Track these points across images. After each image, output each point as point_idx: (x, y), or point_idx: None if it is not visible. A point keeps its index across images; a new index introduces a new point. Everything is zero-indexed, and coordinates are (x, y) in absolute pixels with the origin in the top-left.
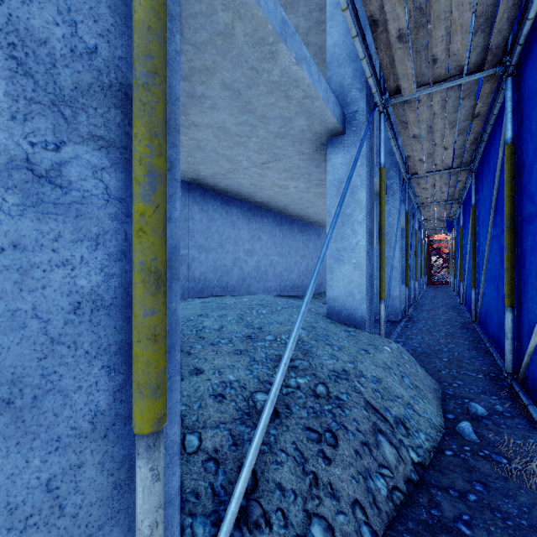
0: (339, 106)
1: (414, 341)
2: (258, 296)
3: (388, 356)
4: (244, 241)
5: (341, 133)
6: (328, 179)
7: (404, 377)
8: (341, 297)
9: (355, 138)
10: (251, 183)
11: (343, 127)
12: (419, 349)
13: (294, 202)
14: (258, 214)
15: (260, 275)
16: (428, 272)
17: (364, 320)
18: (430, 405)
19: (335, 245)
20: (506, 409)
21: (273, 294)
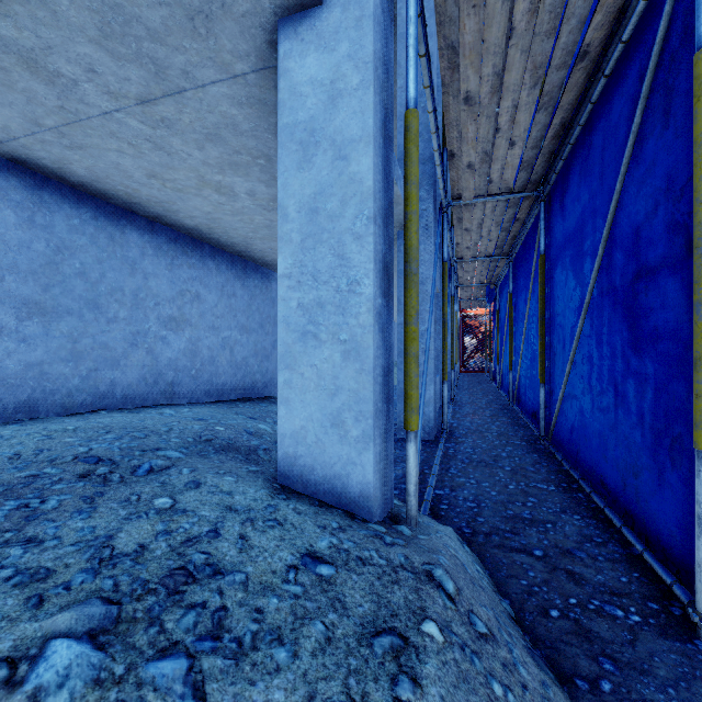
0: None
1: (467, 492)
2: (145, 418)
3: (443, 695)
4: (160, 300)
5: None
6: (281, 124)
7: None
8: (313, 431)
9: (346, 14)
10: (147, 171)
11: None
12: (482, 519)
13: (259, 234)
14: (194, 252)
15: (200, 365)
16: (460, 356)
17: (369, 494)
18: None
19: (297, 295)
20: None
21: (228, 398)
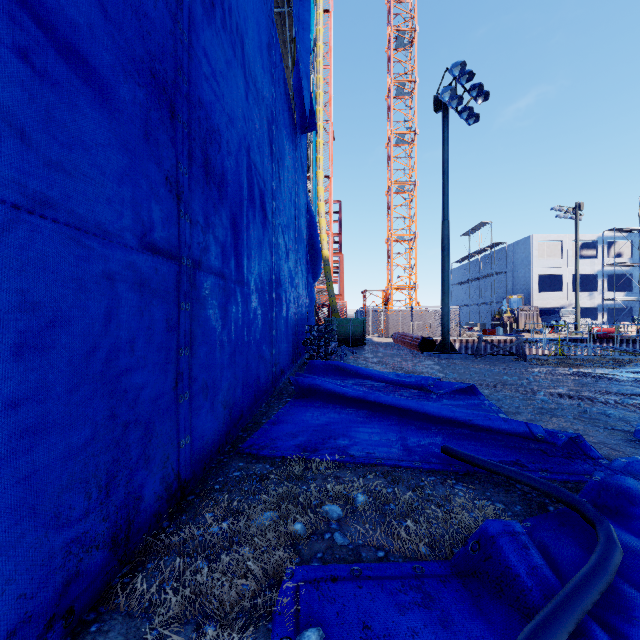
0: None
1: None
2: None
3: None
4: None
5: None
6: None
7: None
8: None
9: None
10: None
11: None
12: None
13: None
14: None
15: None
16: None
17: None
18: None
19: None
20: None
21: None
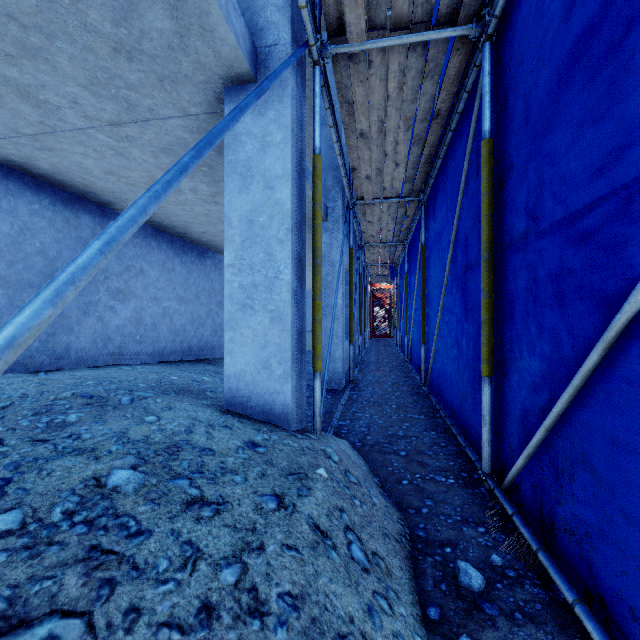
0: (241, 17)
1: (362, 422)
2: (110, 371)
3: (324, 495)
4: (109, 274)
5: (248, 78)
6: (227, 160)
7: (353, 545)
8: (250, 372)
9: (273, 92)
10: (106, 169)
11: (252, 66)
12: (369, 437)
13: (198, 220)
14: (138, 233)
15: (143, 331)
16: (371, 324)
17: (288, 412)
18: (401, 601)
19: (239, 279)
20: (505, 559)
21: (168, 360)
